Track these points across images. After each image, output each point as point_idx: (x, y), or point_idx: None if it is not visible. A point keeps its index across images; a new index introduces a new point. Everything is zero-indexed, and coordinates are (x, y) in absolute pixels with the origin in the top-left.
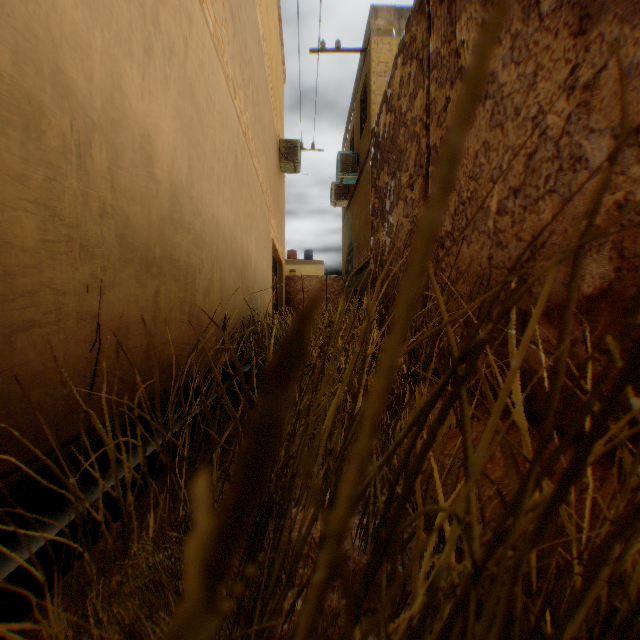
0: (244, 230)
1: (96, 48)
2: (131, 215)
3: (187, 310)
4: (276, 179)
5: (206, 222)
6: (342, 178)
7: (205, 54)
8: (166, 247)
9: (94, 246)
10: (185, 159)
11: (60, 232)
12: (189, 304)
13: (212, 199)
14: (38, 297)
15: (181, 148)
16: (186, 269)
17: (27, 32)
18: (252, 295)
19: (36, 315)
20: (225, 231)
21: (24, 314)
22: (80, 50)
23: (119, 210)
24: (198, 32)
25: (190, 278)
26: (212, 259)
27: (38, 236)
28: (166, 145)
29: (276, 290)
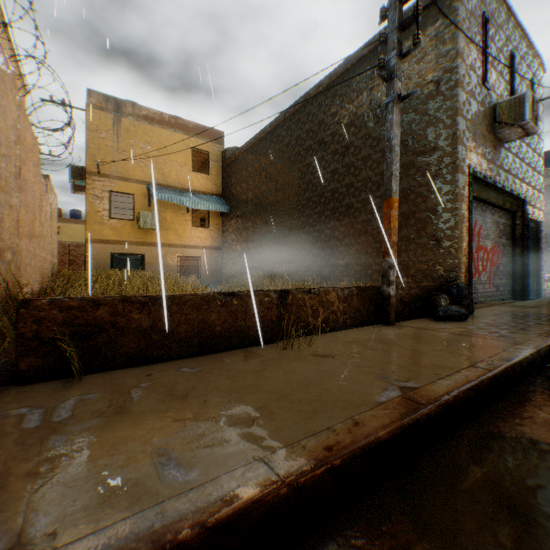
0: None
1: None
2: None
3: None
4: None
5: None
6: (74, 181)
7: None
8: None
9: None
10: None
11: None
12: None
13: None
14: None
15: None
16: None
17: None
18: None
19: None
20: None
21: None
22: None
23: None
24: None
25: None
26: None
27: None
28: None
29: None
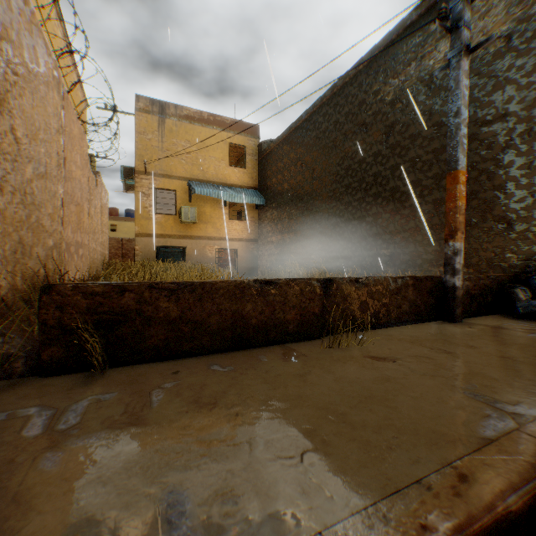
0: None
1: None
2: None
3: None
4: None
5: None
6: (125, 181)
7: None
8: None
9: None
10: None
11: None
12: None
13: None
14: None
15: None
16: None
17: None
18: None
19: None
20: None
21: None
22: None
23: None
24: None
25: None
26: None
27: None
28: None
29: None
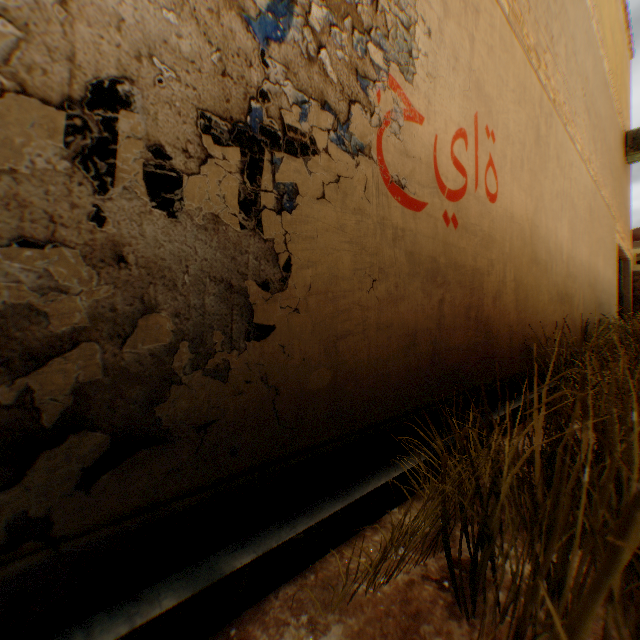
0: (593, 254)
1: (552, 229)
2: (557, 282)
3: (569, 318)
4: (619, 179)
5: (575, 266)
6: None
7: (575, 170)
8: (564, 289)
9: (552, 298)
10: (569, 240)
11: (548, 297)
12: (570, 315)
13: (577, 250)
14: (546, 317)
15: (568, 237)
16: (569, 297)
17: (545, 244)
18: (598, 302)
19: (546, 322)
20: (583, 264)
21: (545, 322)
22: (550, 235)
23: (555, 282)
24: (573, 164)
25: (570, 301)
26: (577, 286)
27: (546, 300)
28: (564, 242)
29: (617, 289)
